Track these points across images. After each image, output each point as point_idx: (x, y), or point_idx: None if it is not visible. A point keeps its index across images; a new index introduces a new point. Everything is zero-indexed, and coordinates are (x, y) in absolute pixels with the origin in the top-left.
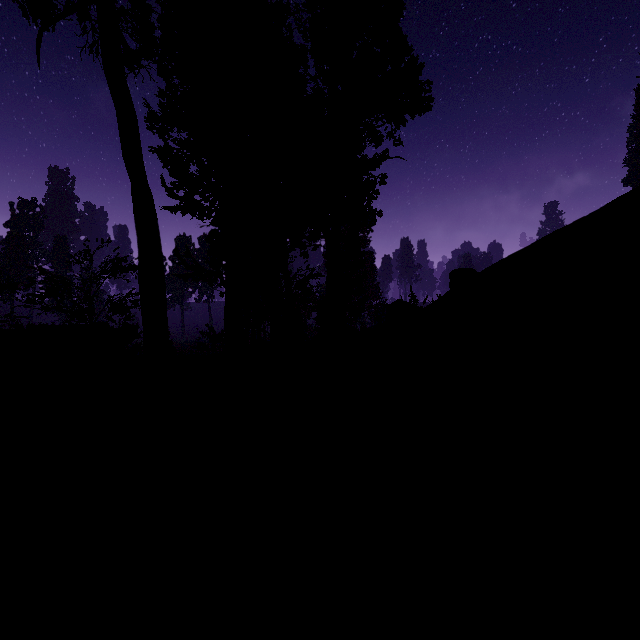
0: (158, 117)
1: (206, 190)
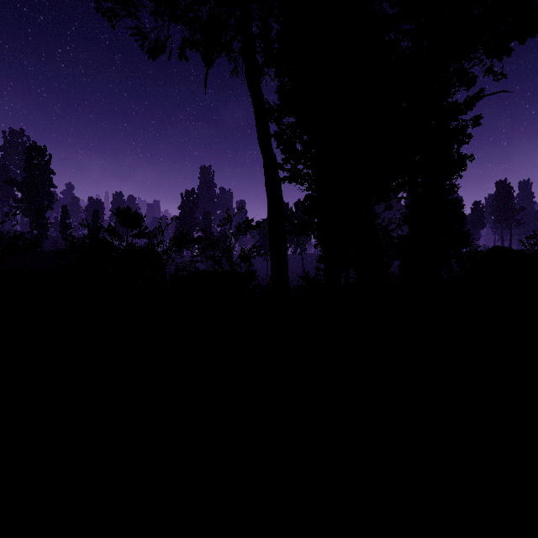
0: (274, 110)
1: (307, 160)
